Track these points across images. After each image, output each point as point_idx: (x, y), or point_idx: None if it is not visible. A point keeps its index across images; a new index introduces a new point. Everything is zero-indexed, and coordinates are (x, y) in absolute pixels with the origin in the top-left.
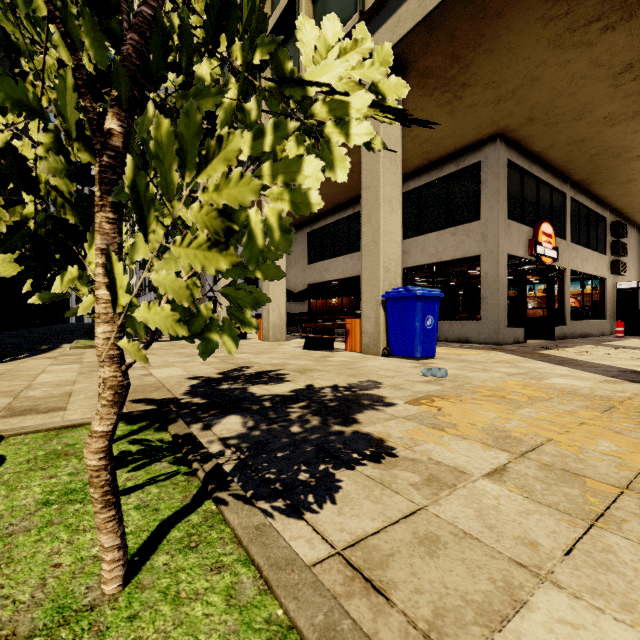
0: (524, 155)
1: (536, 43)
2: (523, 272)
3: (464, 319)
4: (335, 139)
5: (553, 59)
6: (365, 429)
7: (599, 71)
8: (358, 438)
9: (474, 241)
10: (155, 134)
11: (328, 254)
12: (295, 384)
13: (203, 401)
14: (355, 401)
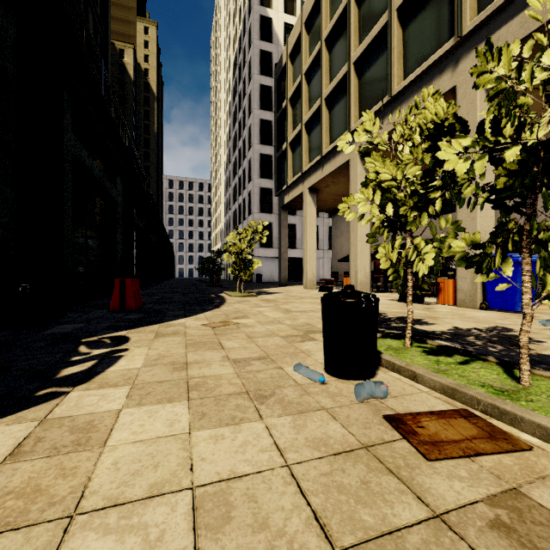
0: None
1: None
2: None
3: None
4: None
5: None
6: (543, 353)
7: None
8: (545, 356)
9: None
10: None
11: None
12: (443, 326)
13: (400, 332)
14: (509, 338)
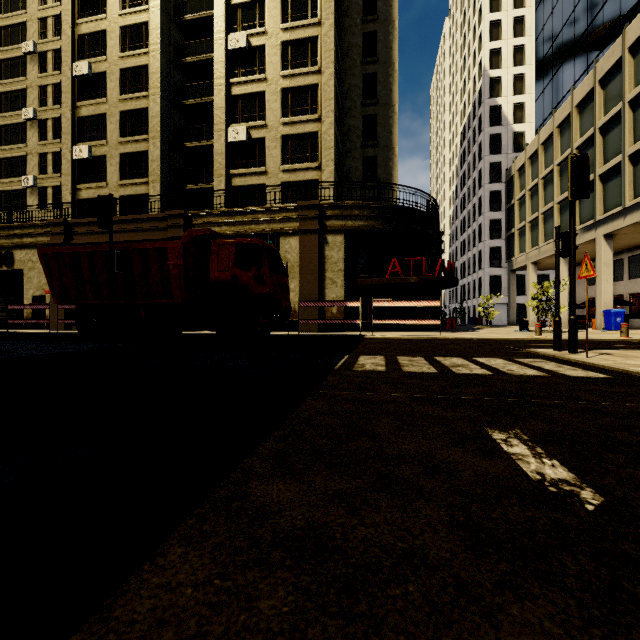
0: None
1: None
2: None
3: None
4: (561, 311)
5: None
6: None
7: None
8: None
9: None
10: (553, 313)
11: None
12: None
13: None
14: None
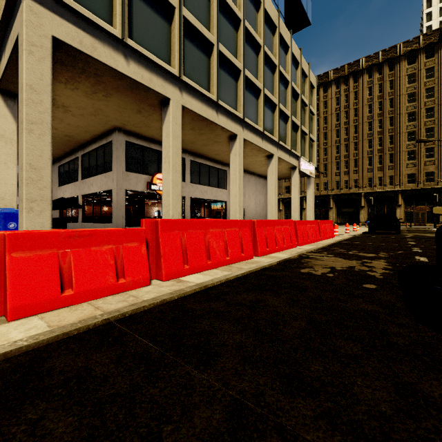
0: (143, 138)
1: (79, 96)
2: (143, 198)
3: (109, 223)
4: None
5: (97, 103)
6: None
7: (128, 110)
8: None
9: (111, 182)
10: None
11: (67, 181)
12: None
13: None
14: None
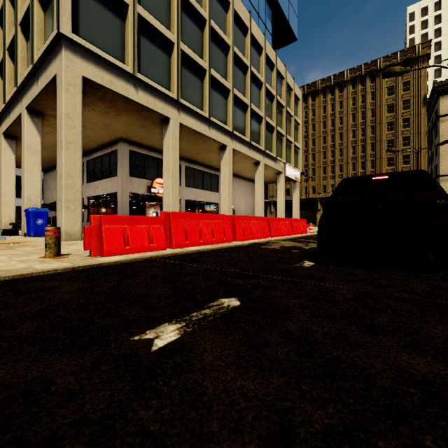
0: (144, 147)
1: (94, 115)
2: (144, 200)
3: None
4: None
5: (108, 120)
6: None
7: (133, 125)
8: None
9: (116, 185)
10: None
11: None
12: None
13: None
14: None
